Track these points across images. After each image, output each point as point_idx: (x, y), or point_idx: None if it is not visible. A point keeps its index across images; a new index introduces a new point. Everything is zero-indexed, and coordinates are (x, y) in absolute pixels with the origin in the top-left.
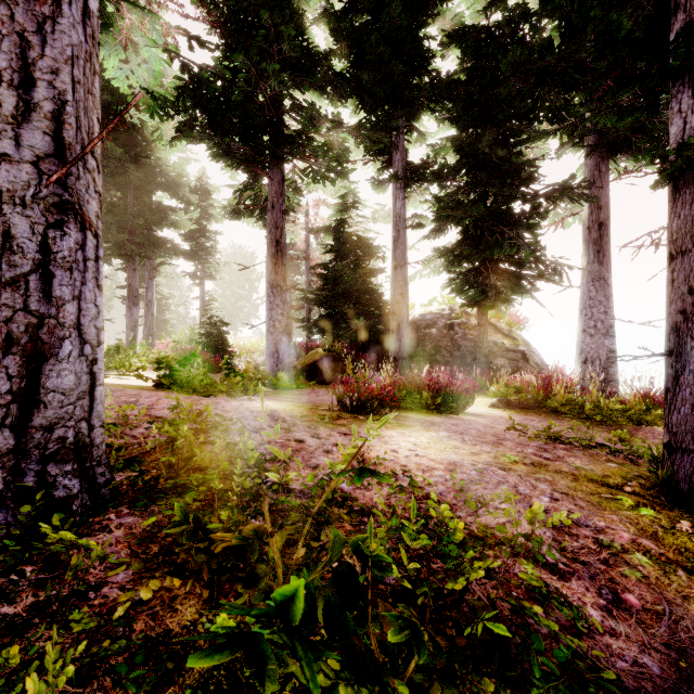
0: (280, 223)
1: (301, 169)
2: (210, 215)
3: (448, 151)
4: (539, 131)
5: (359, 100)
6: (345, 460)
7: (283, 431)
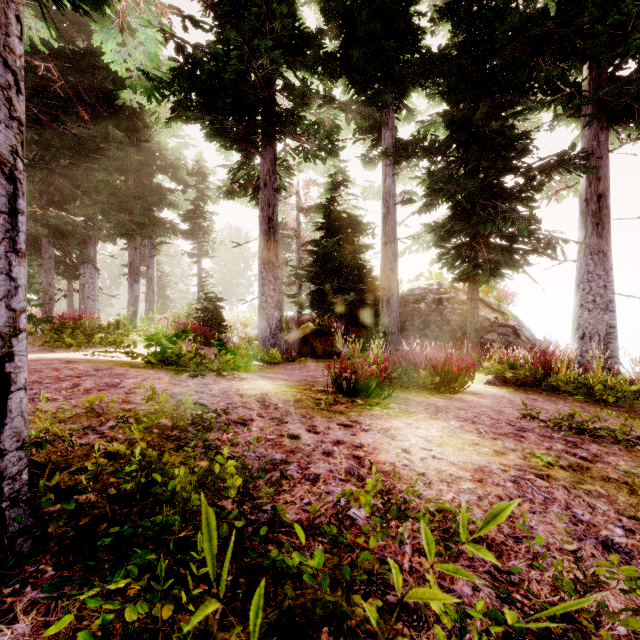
0: (272, 201)
1: (293, 148)
2: (207, 196)
3: (438, 127)
4: (536, 101)
5: (349, 80)
6: (365, 503)
7: (275, 422)
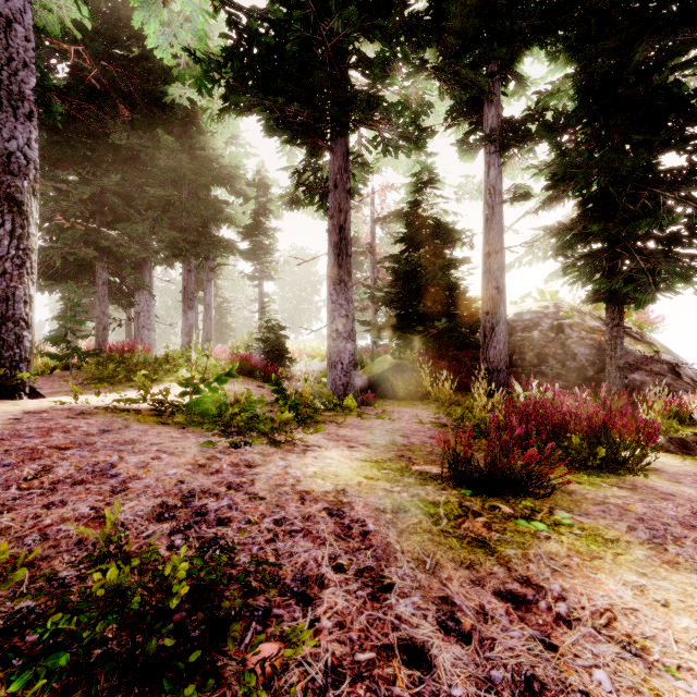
0: (344, 205)
1: (369, 139)
2: (269, 211)
3: (561, 97)
4: None
5: (439, 50)
6: None
7: (366, 588)
